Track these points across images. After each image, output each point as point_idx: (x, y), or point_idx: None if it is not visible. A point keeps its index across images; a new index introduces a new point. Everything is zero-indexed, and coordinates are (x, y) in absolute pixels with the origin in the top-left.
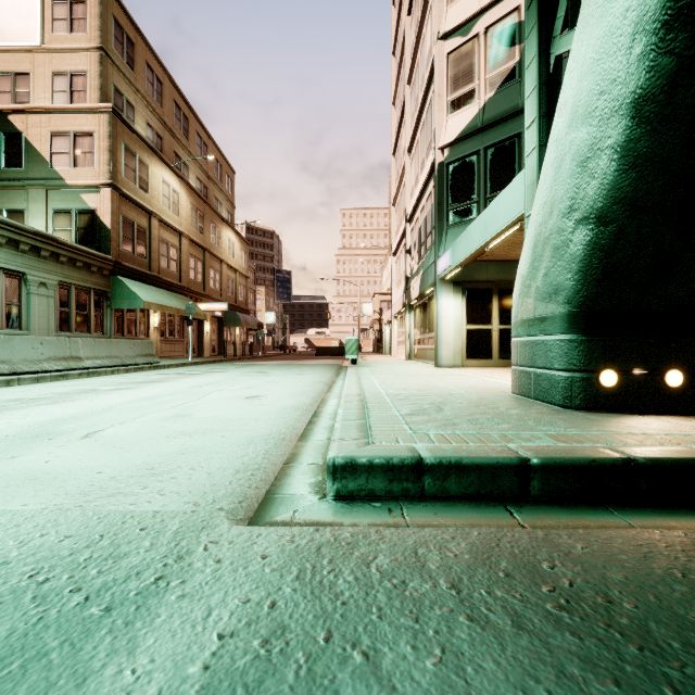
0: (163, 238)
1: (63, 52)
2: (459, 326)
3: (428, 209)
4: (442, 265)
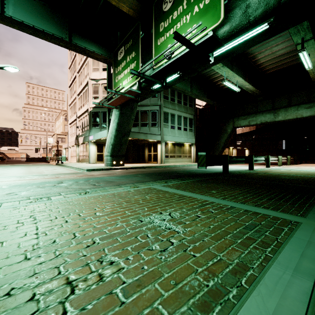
0: None
1: None
2: (95, 153)
3: (86, 119)
4: (91, 138)
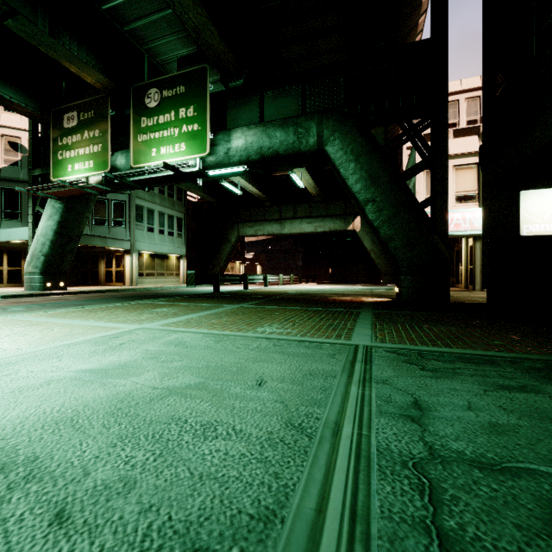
0: None
1: None
2: None
3: None
4: None
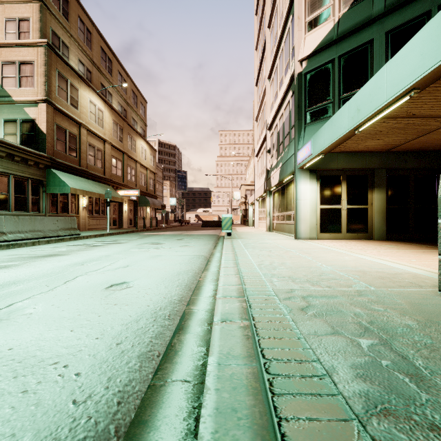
0: (90, 143)
1: (13, 3)
2: (315, 206)
3: (286, 115)
4: (302, 155)
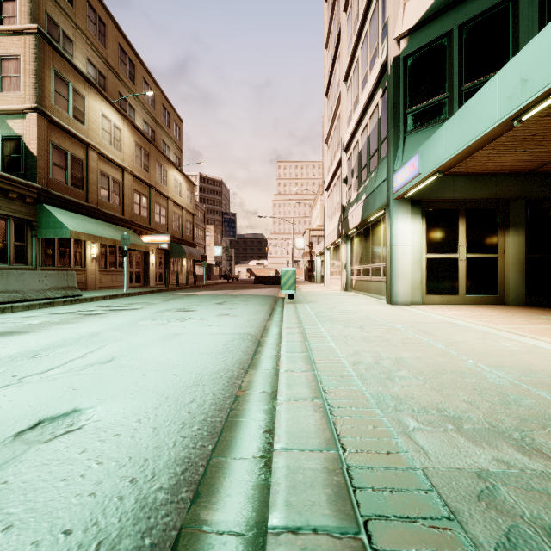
0: (103, 171)
1: None
2: (419, 254)
3: (373, 125)
4: (403, 177)
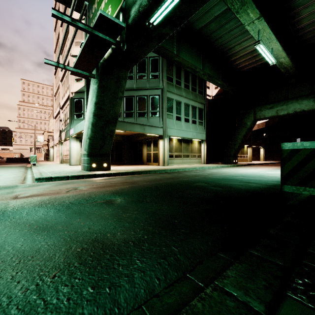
0: None
1: None
2: (78, 152)
3: (68, 109)
4: (71, 132)
